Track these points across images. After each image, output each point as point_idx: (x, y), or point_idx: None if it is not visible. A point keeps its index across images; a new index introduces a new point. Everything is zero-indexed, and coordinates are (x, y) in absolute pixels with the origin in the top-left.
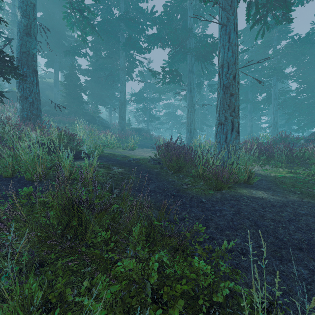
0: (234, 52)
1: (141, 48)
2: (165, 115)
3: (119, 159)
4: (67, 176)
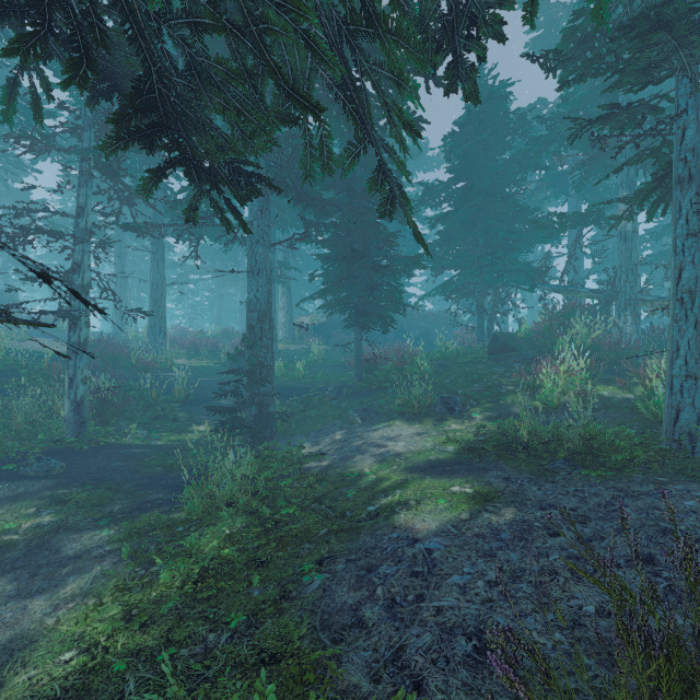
0: (162, 276)
1: (22, 165)
2: (49, 257)
3: (38, 354)
4: (24, 367)
